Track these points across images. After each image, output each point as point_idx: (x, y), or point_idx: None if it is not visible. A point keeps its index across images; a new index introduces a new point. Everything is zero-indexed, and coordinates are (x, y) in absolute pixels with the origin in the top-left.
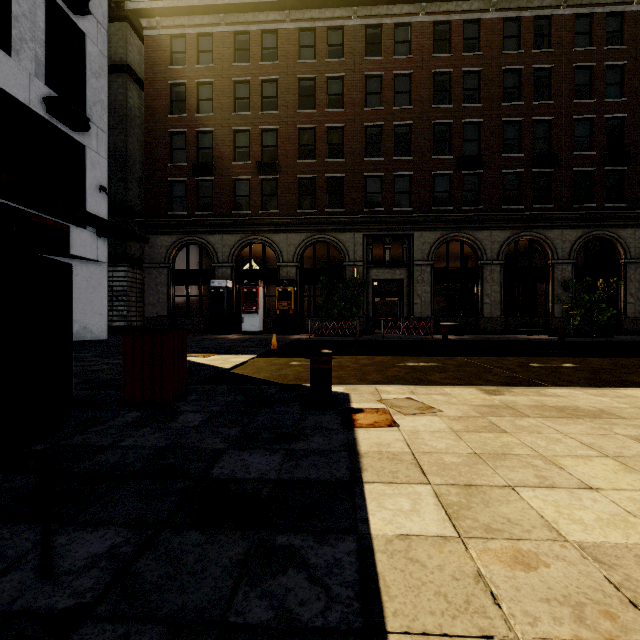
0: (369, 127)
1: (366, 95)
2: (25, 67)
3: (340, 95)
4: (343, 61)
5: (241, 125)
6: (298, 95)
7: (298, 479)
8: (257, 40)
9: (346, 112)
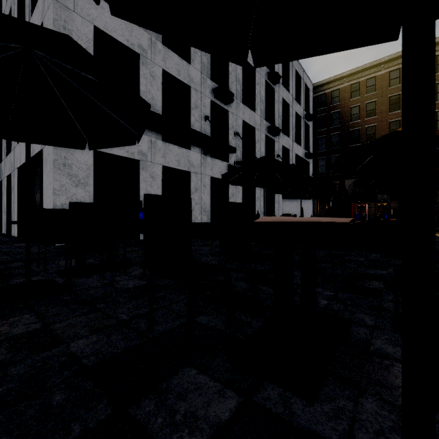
0: (438, 111)
1: (436, 94)
2: (302, 147)
3: None
4: None
5: (354, 127)
6: (388, 105)
7: None
8: (363, 84)
9: None
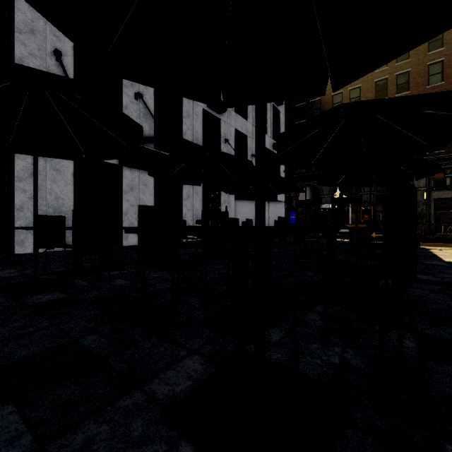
0: None
1: (428, 77)
2: (269, 136)
3: (406, 83)
4: (409, 61)
5: None
6: (374, 91)
7: (418, 252)
8: None
9: (411, 93)
